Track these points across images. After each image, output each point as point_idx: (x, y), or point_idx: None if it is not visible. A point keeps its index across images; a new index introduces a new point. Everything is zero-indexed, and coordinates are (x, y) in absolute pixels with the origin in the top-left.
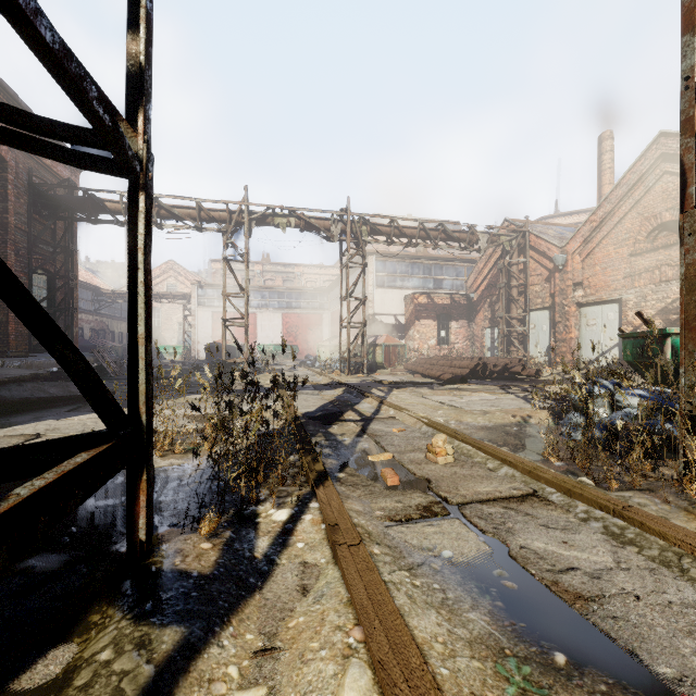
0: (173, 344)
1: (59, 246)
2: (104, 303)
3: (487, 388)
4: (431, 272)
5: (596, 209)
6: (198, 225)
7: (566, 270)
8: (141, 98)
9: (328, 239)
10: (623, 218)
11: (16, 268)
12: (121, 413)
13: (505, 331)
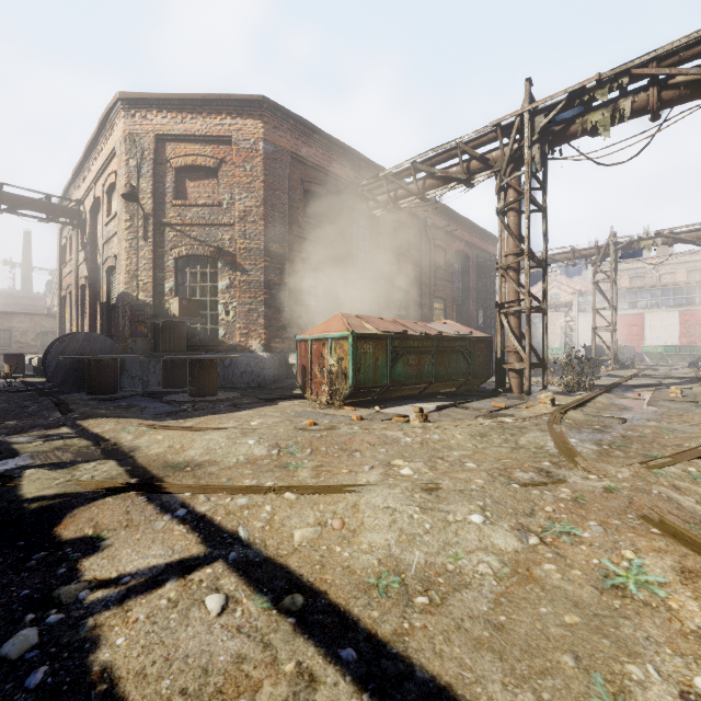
0: (555, 346)
1: (489, 293)
2: None
3: None
4: None
5: None
6: (572, 263)
7: None
8: (545, 297)
9: None
10: None
11: (472, 308)
12: (541, 359)
13: None
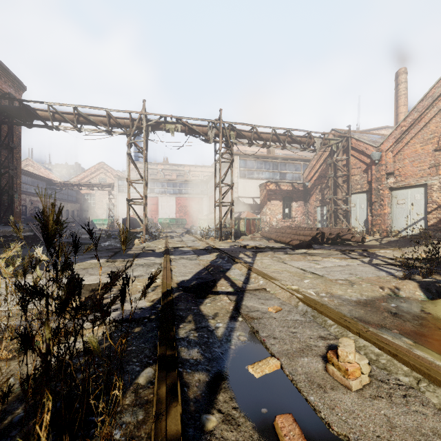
0: (103, 218)
1: (0, 143)
2: (55, 190)
3: (331, 253)
4: (278, 168)
5: (406, 117)
6: (108, 129)
7: (380, 163)
8: None
9: (206, 141)
10: (428, 122)
11: None
12: None
13: (333, 208)
